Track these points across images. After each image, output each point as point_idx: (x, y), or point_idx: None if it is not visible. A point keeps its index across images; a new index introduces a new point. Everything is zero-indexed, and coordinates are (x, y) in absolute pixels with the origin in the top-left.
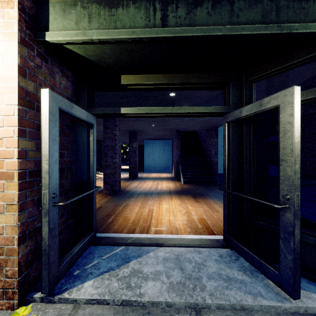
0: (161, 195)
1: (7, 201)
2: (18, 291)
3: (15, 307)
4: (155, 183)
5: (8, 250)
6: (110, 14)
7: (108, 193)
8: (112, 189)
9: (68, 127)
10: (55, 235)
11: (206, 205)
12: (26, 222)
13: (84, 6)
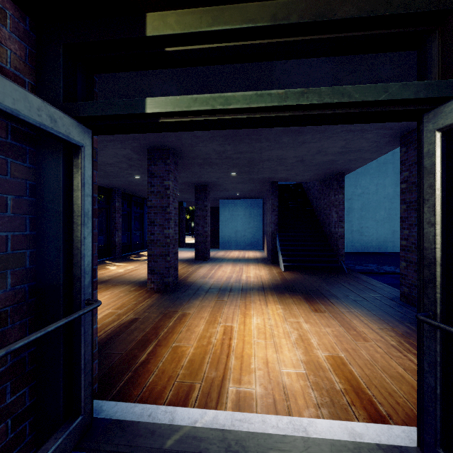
0: (247, 294)
1: None
2: None
3: None
4: (236, 270)
5: None
6: None
7: (155, 289)
8: (162, 282)
9: (4, 149)
10: None
11: (335, 320)
12: None
13: None
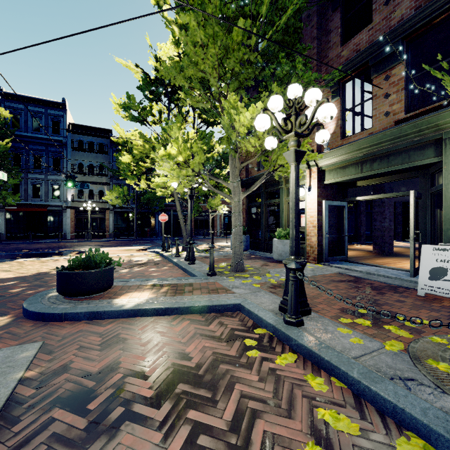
0: None
1: (314, 234)
2: (317, 259)
3: (316, 264)
4: None
5: (315, 247)
6: (343, 171)
7: (377, 253)
8: (380, 249)
9: (333, 209)
10: (326, 246)
11: None
12: (319, 241)
13: (335, 170)
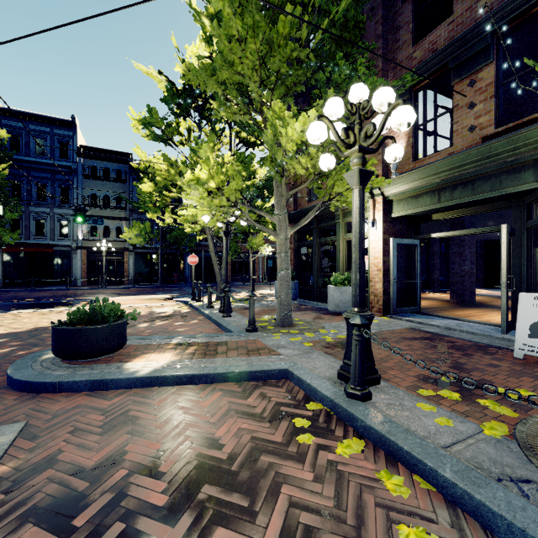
0: None
1: (379, 279)
2: (383, 311)
3: (382, 316)
4: None
5: (380, 296)
6: (416, 201)
7: (455, 302)
8: (459, 299)
9: (403, 248)
10: (394, 294)
11: None
12: (385, 288)
13: (405, 200)
